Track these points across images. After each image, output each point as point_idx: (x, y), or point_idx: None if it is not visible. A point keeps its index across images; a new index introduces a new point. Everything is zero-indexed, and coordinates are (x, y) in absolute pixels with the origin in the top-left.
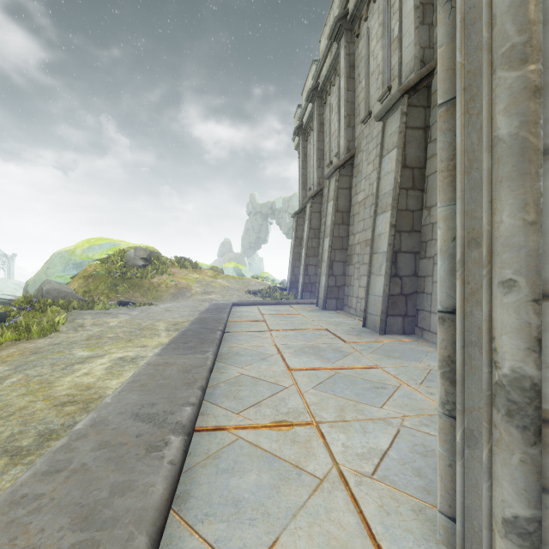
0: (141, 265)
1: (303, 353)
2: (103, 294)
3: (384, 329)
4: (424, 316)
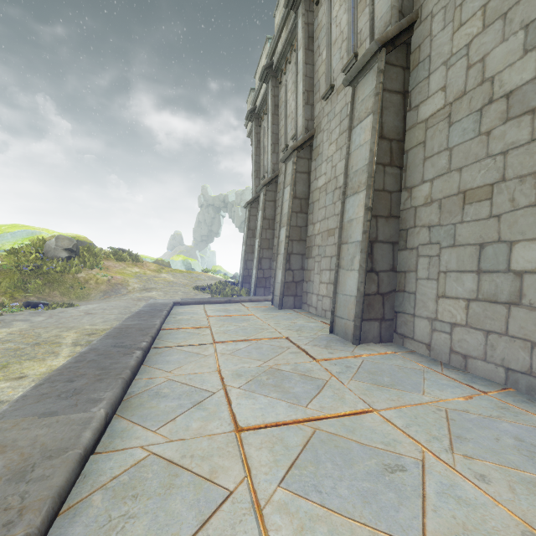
0: (65, 257)
1: (259, 387)
2: (5, 293)
3: (359, 338)
4: (405, 321)
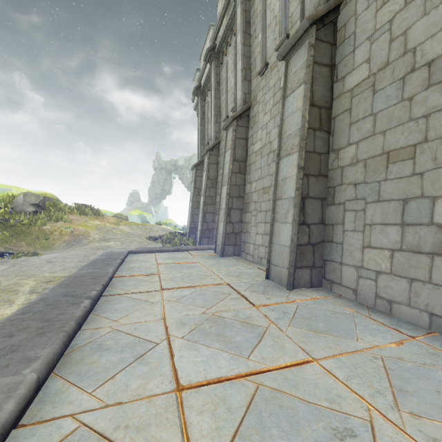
0: (32, 211)
1: (202, 337)
2: None
3: (293, 284)
4: (333, 268)
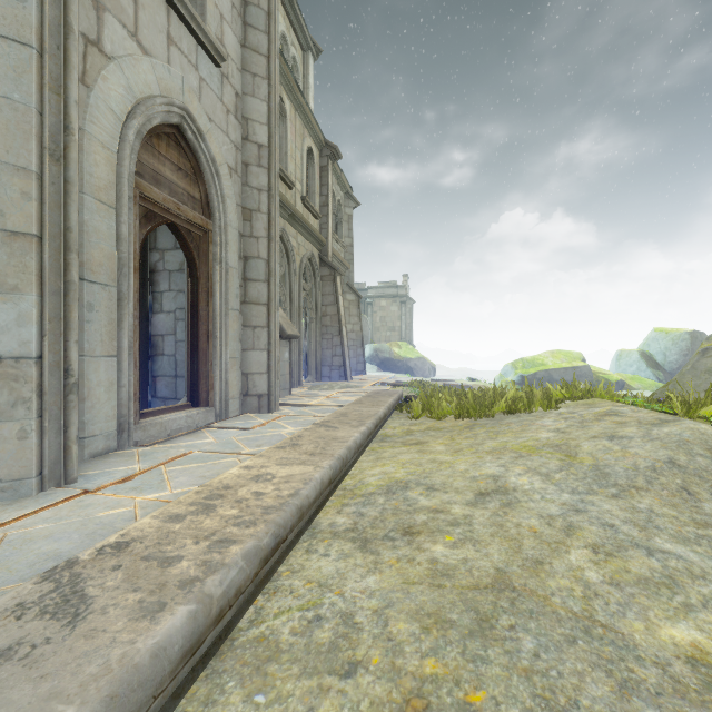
0: None
1: None
2: None
3: None
4: None
